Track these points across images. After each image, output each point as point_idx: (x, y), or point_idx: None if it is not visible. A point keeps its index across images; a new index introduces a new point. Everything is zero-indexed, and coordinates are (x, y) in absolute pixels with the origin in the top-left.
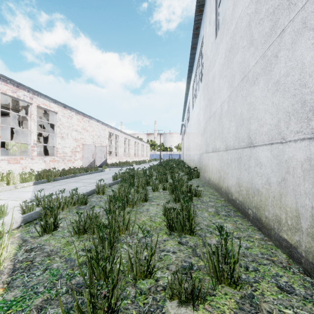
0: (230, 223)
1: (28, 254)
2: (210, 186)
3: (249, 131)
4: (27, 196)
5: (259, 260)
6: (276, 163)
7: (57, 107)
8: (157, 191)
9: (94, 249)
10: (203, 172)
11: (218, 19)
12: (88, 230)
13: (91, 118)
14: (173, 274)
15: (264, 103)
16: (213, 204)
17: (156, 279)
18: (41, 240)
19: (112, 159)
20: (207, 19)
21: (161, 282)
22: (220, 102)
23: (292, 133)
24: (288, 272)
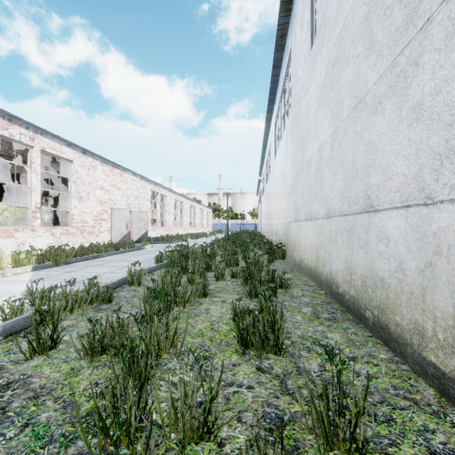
0: (338, 333)
1: (1, 394)
2: (302, 272)
3: (368, 187)
4: (18, 290)
5: (392, 400)
6: (415, 237)
7: (72, 153)
8: (223, 280)
9: (110, 391)
10: (291, 251)
11: (315, 20)
12: (108, 349)
13: (124, 170)
14: (251, 441)
15: (394, 141)
16: (309, 301)
17: (219, 442)
18: (28, 366)
19: (156, 230)
20: (297, 22)
21: (228, 449)
22: (318, 145)
23: (446, 188)
24: (444, 423)
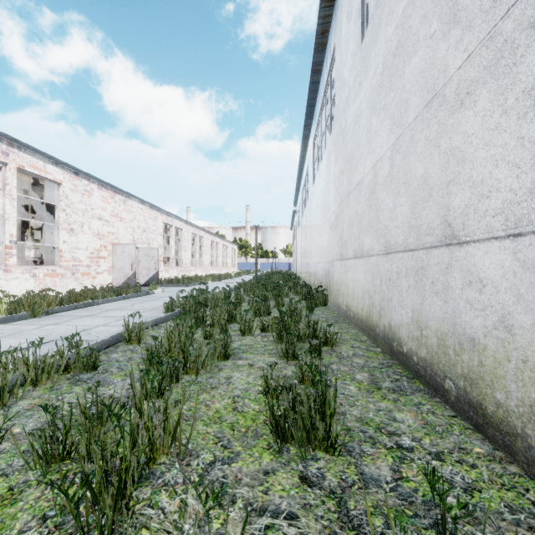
0: (410, 412)
1: None
2: (350, 322)
3: (448, 210)
4: None
5: (513, 534)
6: (532, 280)
7: (60, 173)
8: (250, 334)
9: None
10: (334, 296)
11: (367, 5)
12: (74, 450)
13: (128, 196)
14: None
15: (493, 143)
16: (363, 363)
17: None
18: None
19: (169, 271)
20: (343, 12)
21: None
22: (372, 161)
23: None
24: None
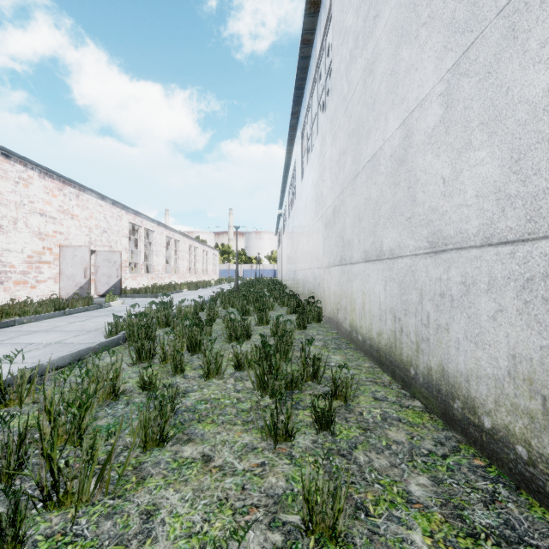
0: None
1: None
2: (357, 348)
3: None
4: None
5: None
6: None
7: None
8: (218, 376)
9: None
10: (332, 310)
11: None
12: None
13: (83, 189)
14: None
15: None
16: (408, 442)
17: None
18: None
19: (137, 278)
20: None
21: None
22: (401, 116)
23: None
24: None
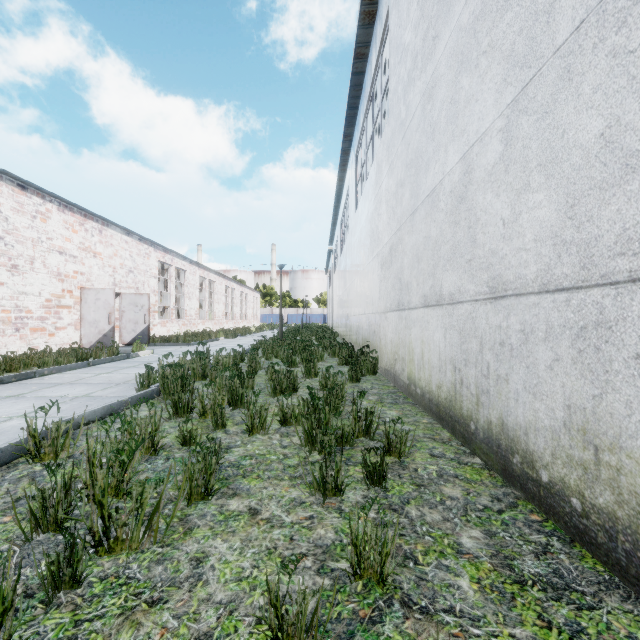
0: None
1: None
2: (416, 403)
3: None
4: None
5: None
6: None
7: None
8: (262, 432)
9: None
10: (388, 361)
11: None
12: None
13: (107, 224)
14: None
15: None
16: (463, 498)
17: None
18: None
19: (167, 325)
20: None
21: None
22: (461, 149)
23: None
24: None
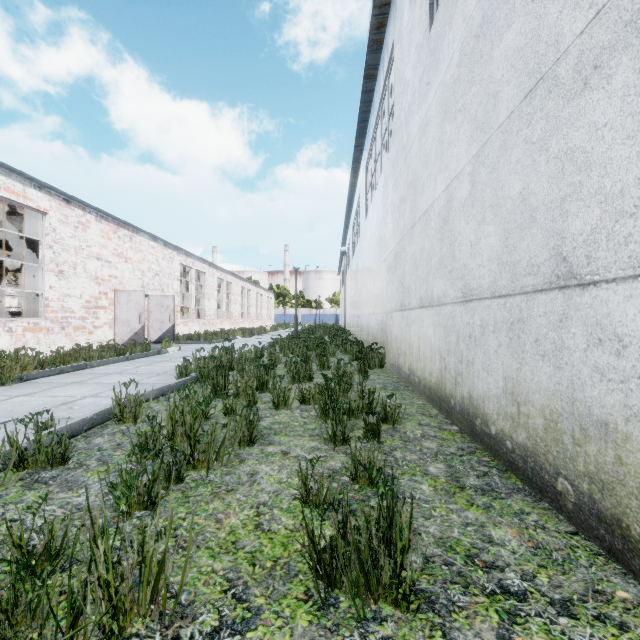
0: (510, 528)
1: None
2: (414, 390)
3: (562, 239)
4: None
5: None
6: None
7: (45, 200)
8: (286, 408)
9: None
10: (393, 356)
11: None
12: None
13: (136, 231)
14: None
15: None
16: (437, 448)
17: None
18: None
19: (188, 324)
20: None
21: None
22: (445, 181)
23: None
24: None
